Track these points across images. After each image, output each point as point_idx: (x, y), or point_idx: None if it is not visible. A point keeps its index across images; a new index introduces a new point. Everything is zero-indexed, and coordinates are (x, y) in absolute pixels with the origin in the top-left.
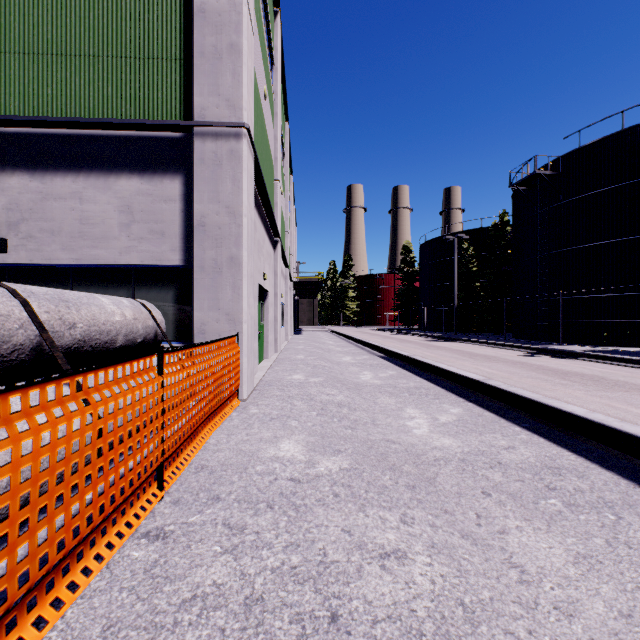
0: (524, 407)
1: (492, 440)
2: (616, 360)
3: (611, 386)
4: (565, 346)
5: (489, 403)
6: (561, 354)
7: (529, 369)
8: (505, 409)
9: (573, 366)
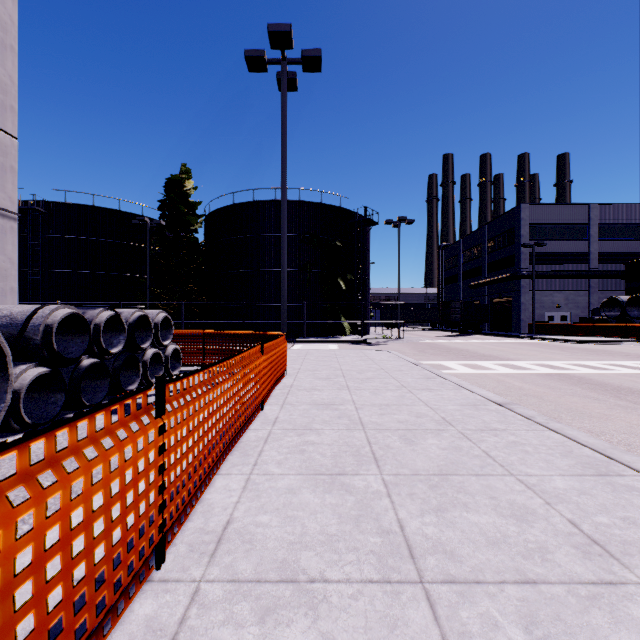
0: None
1: None
2: None
3: None
4: None
5: None
6: None
7: None
8: None
9: None
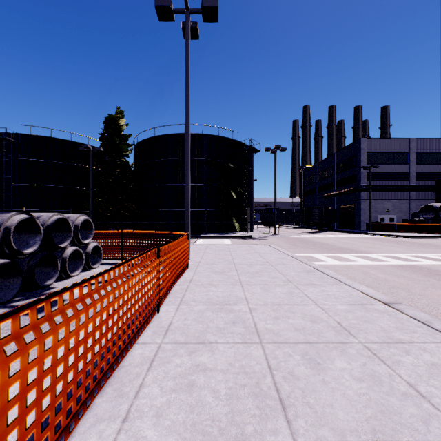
0: None
1: None
2: None
3: None
4: None
5: None
6: None
7: None
8: None
9: None
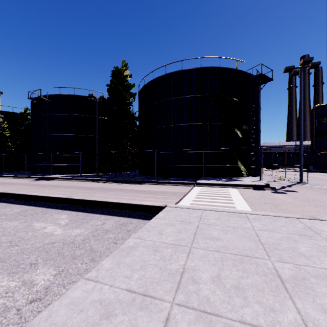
0: (21, 197)
1: (4, 210)
2: (67, 179)
3: (58, 187)
4: (53, 175)
5: (7, 200)
6: (49, 179)
7: (31, 186)
8: (14, 201)
9: (51, 182)
